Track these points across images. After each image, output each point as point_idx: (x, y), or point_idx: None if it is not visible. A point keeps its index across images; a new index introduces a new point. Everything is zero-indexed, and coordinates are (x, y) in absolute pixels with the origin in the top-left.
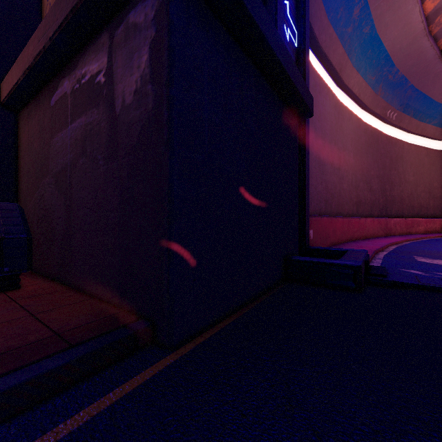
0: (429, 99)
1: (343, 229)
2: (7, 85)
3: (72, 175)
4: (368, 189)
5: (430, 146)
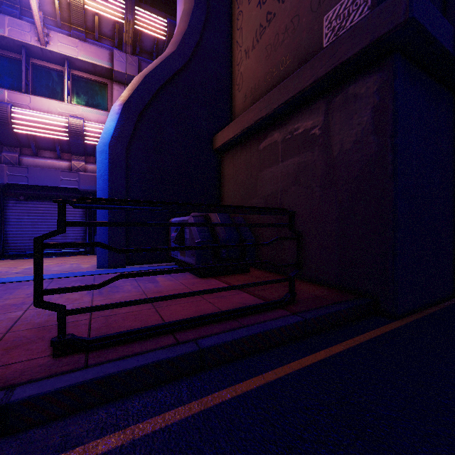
0: None
1: None
2: (222, 138)
3: (283, 197)
4: None
5: None
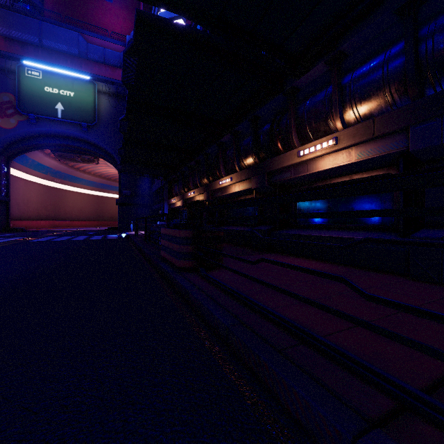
0: (74, 176)
1: (27, 225)
2: None
3: None
4: (45, 210)
5: (82, 191)
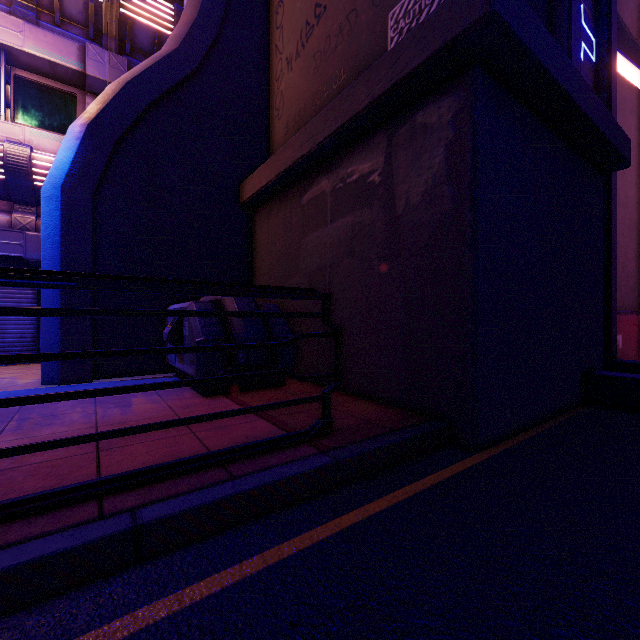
0: None
1: None
2: (252, 187)
3: (332, 275)
4: None
5: None
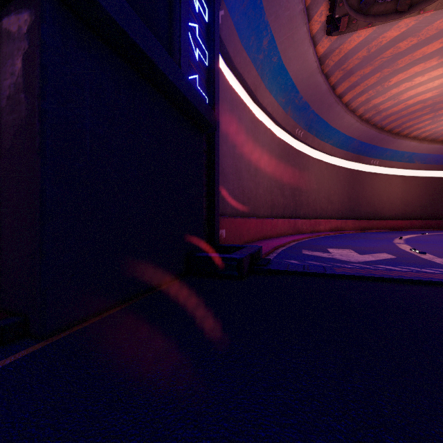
0: (326, 123)
1: (257, 229)
2: None
3: None
4: (281, 194)
5: (329, 161)
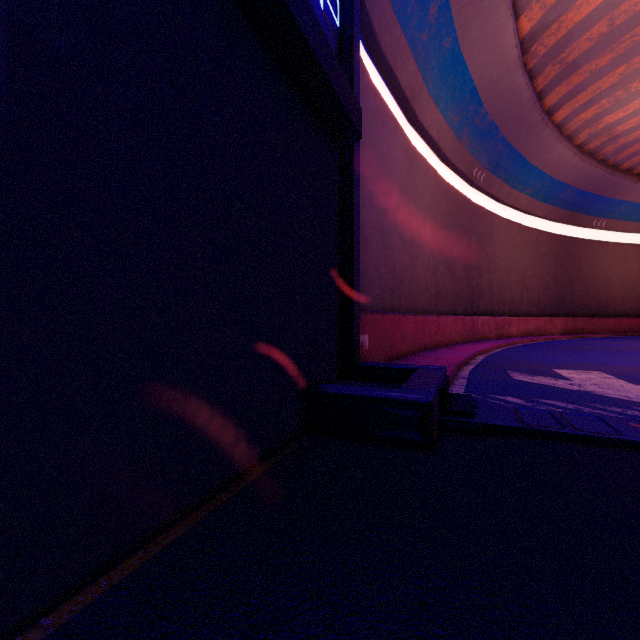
0: (522, 159)
1: (416, 332)
2: None
3: None
4: (450, 276)
5: (523, 222)
